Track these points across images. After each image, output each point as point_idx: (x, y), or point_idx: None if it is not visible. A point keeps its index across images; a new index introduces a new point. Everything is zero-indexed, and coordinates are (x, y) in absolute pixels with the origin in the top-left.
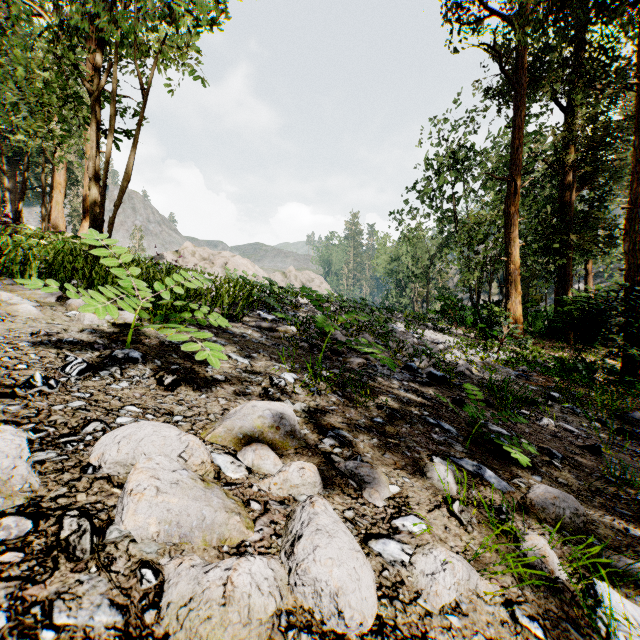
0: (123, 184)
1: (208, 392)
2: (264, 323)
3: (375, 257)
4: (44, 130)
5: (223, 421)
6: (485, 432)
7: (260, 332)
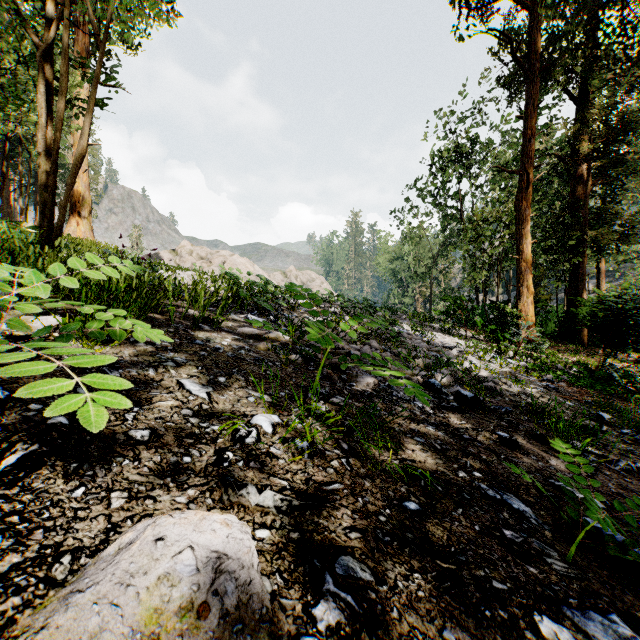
0: (76, 158)
1: (97, 477)
2: (249, 329)
3: (377, 256)
4: (16, 113)
5: (61, 605)
6: (582, 516)
7: (242, 341)
